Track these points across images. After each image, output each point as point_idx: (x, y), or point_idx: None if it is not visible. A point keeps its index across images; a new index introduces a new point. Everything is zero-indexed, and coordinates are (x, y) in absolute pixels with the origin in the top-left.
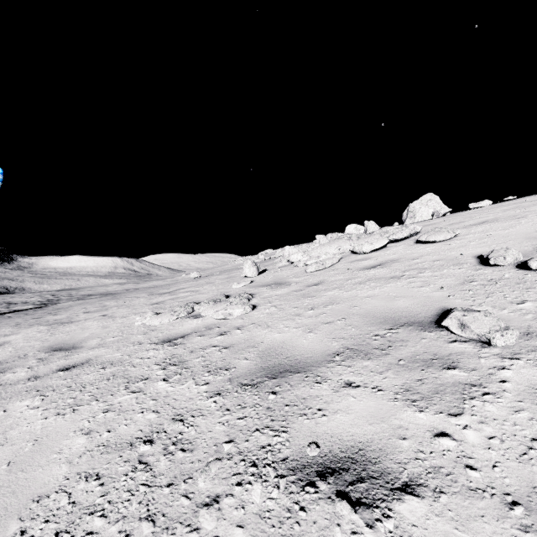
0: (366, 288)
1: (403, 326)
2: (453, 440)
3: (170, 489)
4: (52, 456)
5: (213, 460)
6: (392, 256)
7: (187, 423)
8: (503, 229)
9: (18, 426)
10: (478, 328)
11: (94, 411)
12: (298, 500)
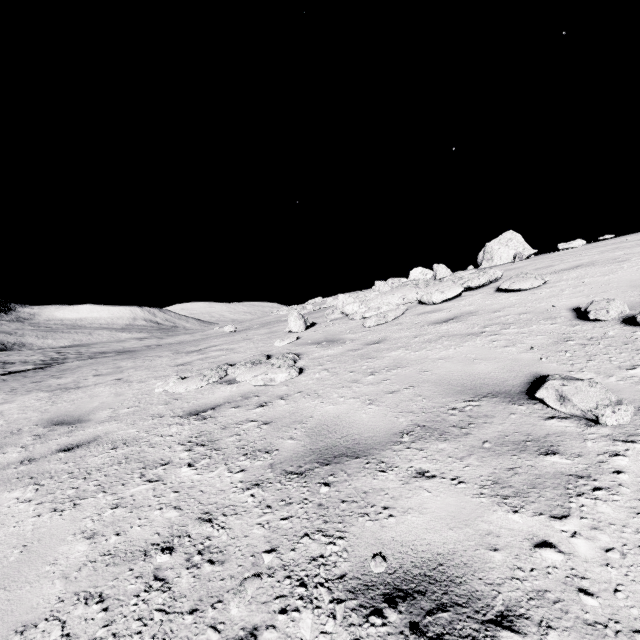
0: (438, 347)
1: (486, 397)
2: (559, 552)
3: (194, 617)
4: (44, 569)
5: (250, 576)
6: (468, 307)
7: (217, 524)
8: (601, 275)
9: (4, 526)
10: (582, 402)
11: (100, 507)
12: (360, 636)
